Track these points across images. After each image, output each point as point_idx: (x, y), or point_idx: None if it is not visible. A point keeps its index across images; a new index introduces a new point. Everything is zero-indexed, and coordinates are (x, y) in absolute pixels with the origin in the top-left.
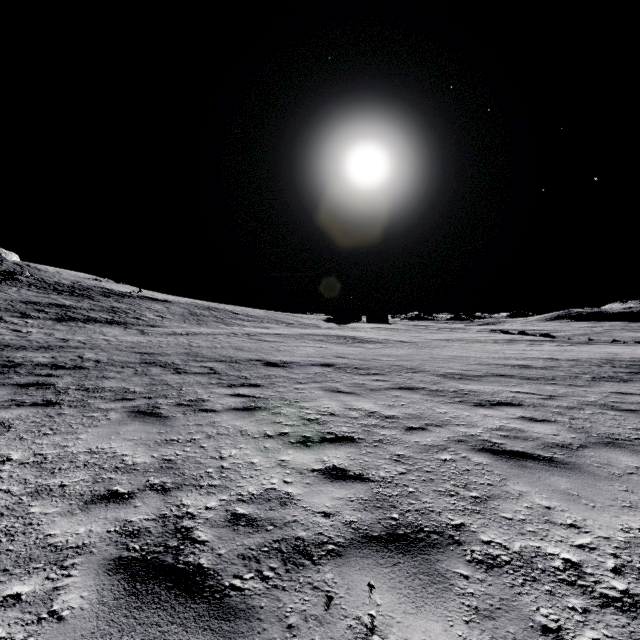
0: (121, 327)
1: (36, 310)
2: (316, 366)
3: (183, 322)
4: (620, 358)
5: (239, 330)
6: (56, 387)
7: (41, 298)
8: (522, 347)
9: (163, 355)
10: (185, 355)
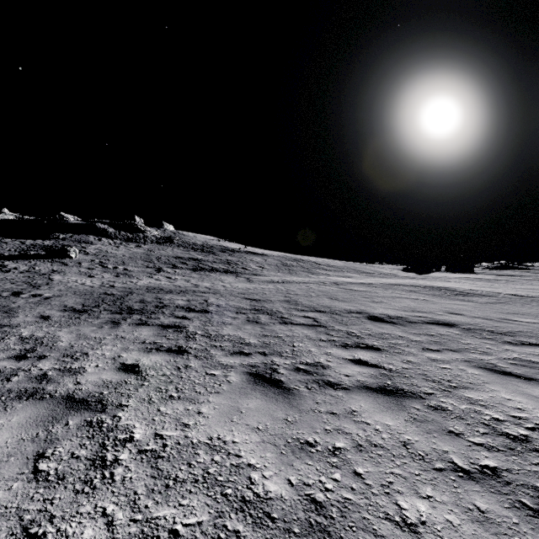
0: (233, 275)
1: (181, 263)
2: (433, 325)
3: (277, 271)
4: None
5: (325, 279)
6: (187, 331)
7: (184, 254)
8: None
9: (268, 302)
10: (286, 303)
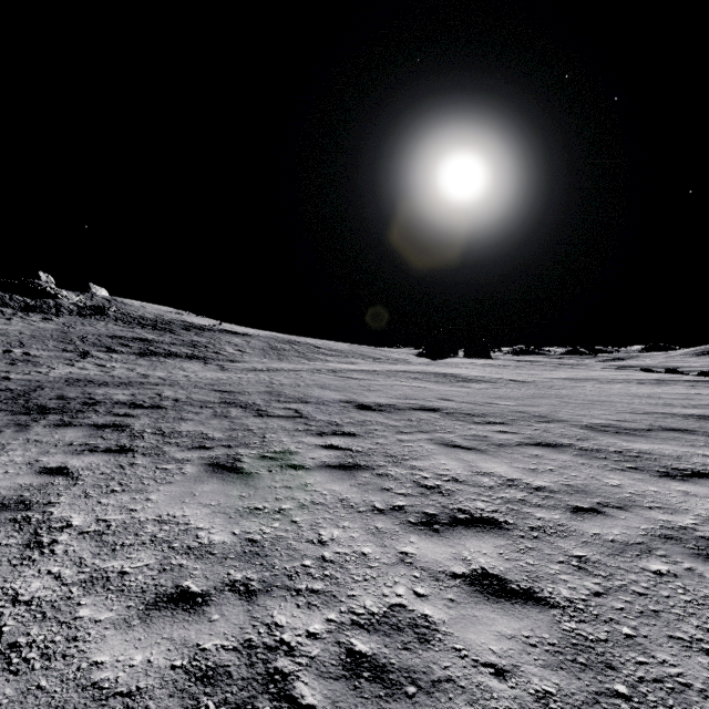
0: (201, 362)
1: (121, 344)
2: (418, 410)
3: (263, 357)
4: None
5: (323, 366)
6: (132, 429)
7: (126, 332)
8: (682, 390)
9: (243, 394)
10: (267, 394)
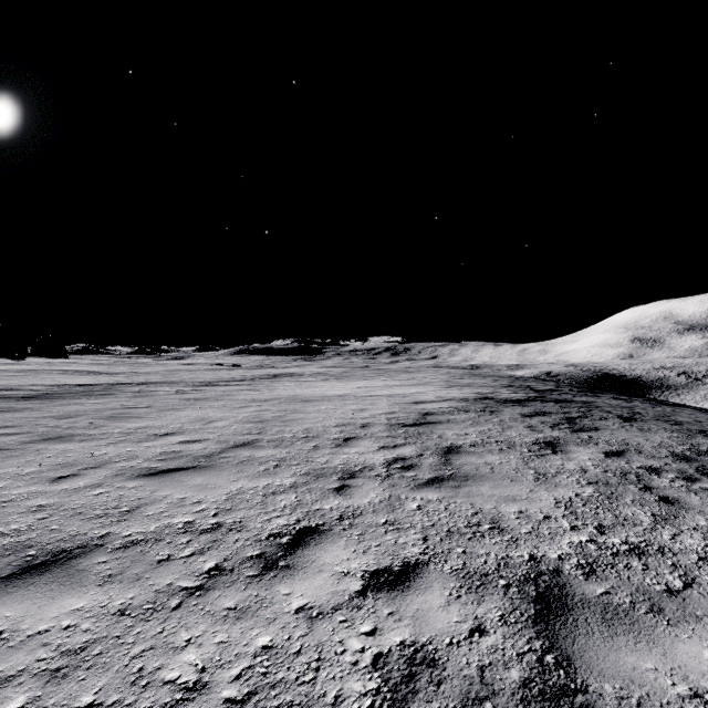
0: None
1: None
2: (121, 384)
3: None
4: (271, 373)
5: None
6: None
7: None
8: (226, 372)
9: None
10: None
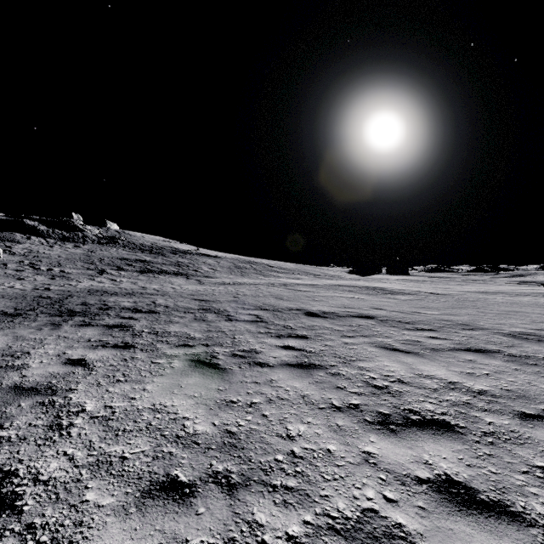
0: (184, 278)
1: (127, 264)
2: (356, 318)
3: (230, 274)
4: None
5: (275, 281)
6: (133, 329)
7: (131, 255)
8: None
9: (216, 302)
10: (234, 303)
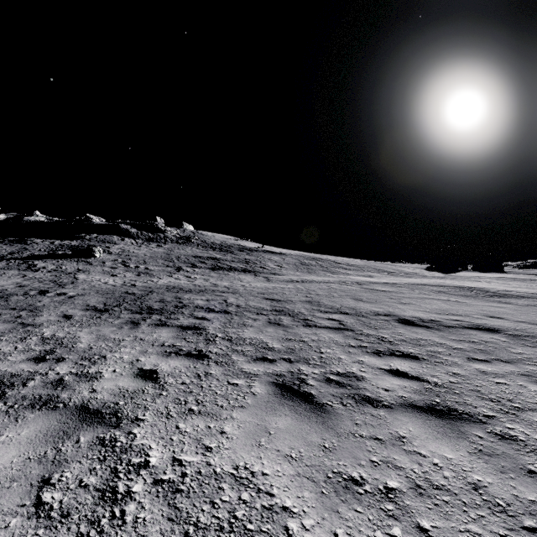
0: (252, 275)
1: (200, 262)
2: (473, 330)
3: (296, 271)
4: None
5: (345, 278)
6: (207, 333)
7: (203, 253)
8: None
9: (288, 302)
10: (308, 304)
